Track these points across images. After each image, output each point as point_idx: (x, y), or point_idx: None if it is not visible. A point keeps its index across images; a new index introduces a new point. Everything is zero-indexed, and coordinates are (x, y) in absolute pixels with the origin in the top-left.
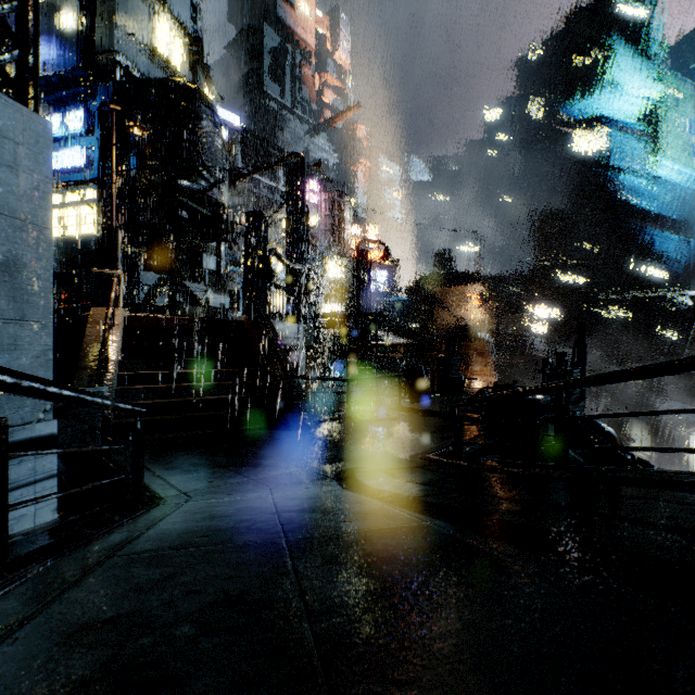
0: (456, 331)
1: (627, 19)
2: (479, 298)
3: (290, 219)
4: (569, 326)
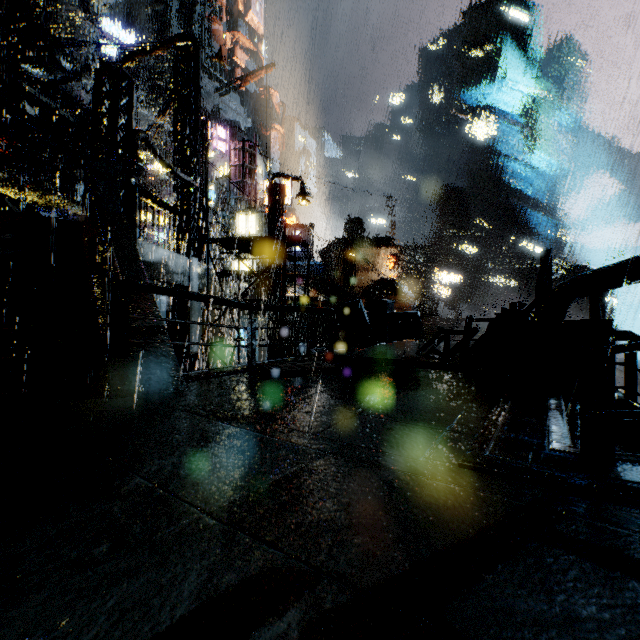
0: (377, 285)
1: (513, 20)
2: (392, 259)
3: (179, 119)
4: (467, 292)
